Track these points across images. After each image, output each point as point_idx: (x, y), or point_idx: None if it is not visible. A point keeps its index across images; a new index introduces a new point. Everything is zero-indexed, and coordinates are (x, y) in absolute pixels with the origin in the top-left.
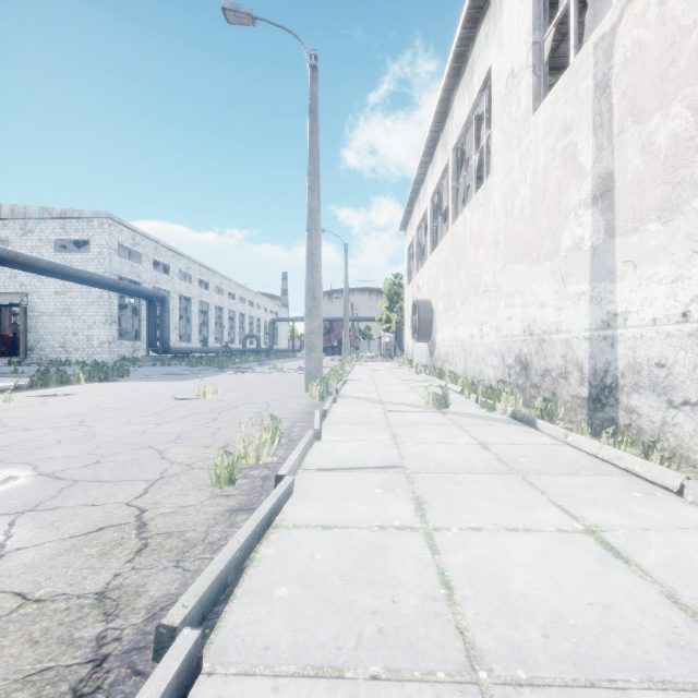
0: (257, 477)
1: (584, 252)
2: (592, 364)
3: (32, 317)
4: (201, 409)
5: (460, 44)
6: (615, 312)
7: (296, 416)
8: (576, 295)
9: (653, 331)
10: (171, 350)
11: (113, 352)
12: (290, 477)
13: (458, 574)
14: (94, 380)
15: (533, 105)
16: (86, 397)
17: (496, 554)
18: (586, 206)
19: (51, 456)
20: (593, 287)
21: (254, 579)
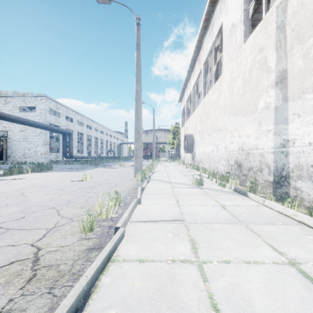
0: (106, 226)
1: (270, 110)
2: (275, 165)
3: (9, 142)
4: (83, 186)
5: (207, 14)
6: (288, 139)
7: (129, 190)
8: (266, 131)
9: (310, 148)
10: (74, 157)
11: (47, 158)
12: (122, 228)
13: (221, 298)
14: (35, 171)
15: (244, 39)
16: (29, 180)
17: (241, 281)
18: (272, 87)
19: (0, 213)
20: (276, 127)
21: (95, 303)
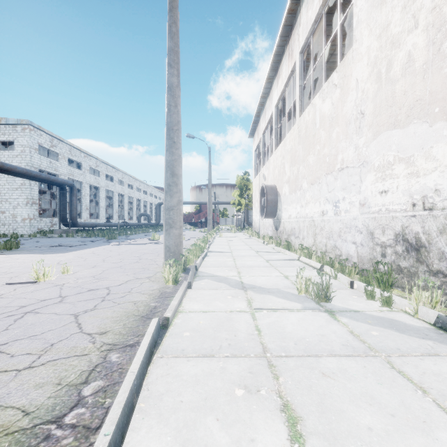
0: None
1: None
2: None
3: None
4: (6, 307)
5: None
6: None
7: (124, 325)
8: None
9: None
10: (79, 225)
11: (34, 226)
12: None
13: None
14: None
15: None
16: None
17: None
18: None
19: None
20: None
21: None
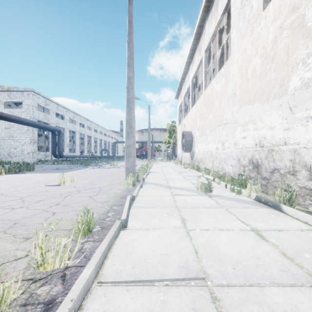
0: (41, 302)
1: None
2: None
3: None
4: (55, 194)
5: None
6: None
7: (114, 199)
8: (304, 118)
9: None
10: (64, 156)
11: (35, 157)
12: None
13: None
14: (12, 172)
15: (263, 5)
16: None
17: None
18: None
19: None
20: None
21: None
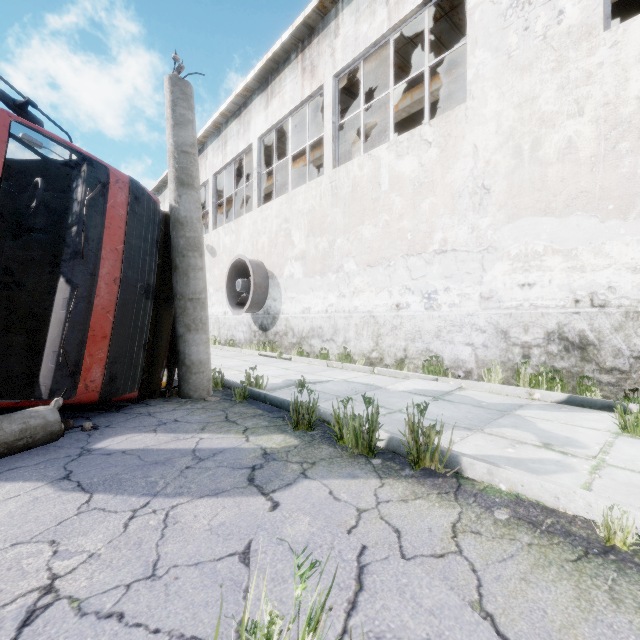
0: None
1: None
2: None
3: None
4: None
5: (159, 185)
6: None
7: None
8: None
9: None
10: None
11: None
12: None
13: None
14: None
15: None
16: None
17: None
18: None
19: None
20: None
21: None
